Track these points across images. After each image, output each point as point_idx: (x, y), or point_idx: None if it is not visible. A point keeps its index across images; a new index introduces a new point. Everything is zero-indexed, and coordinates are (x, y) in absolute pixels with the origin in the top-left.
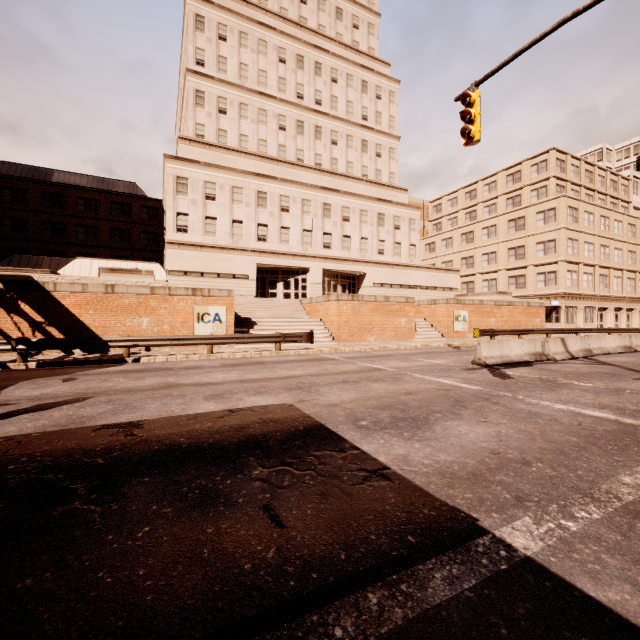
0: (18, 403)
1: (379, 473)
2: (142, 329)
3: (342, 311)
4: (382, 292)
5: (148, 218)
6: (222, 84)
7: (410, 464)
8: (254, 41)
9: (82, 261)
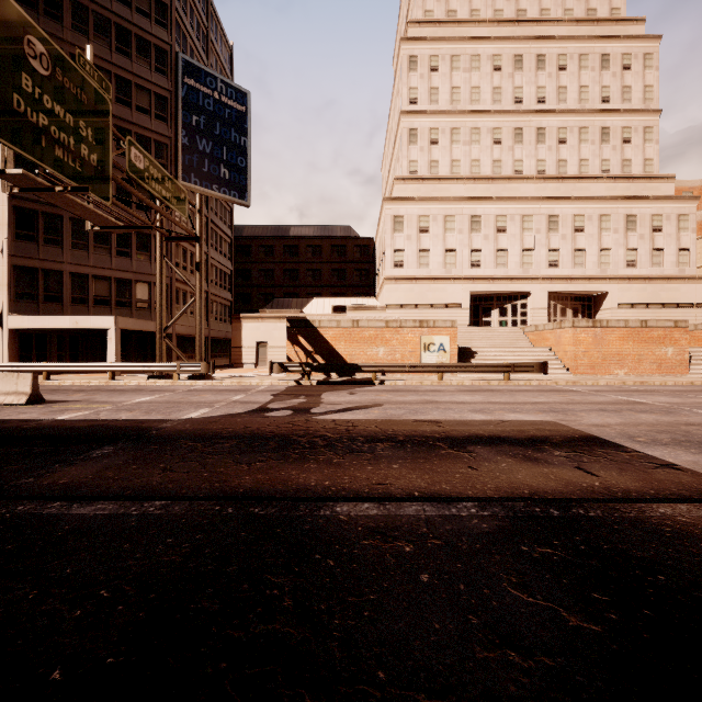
0: (342, 404)
1: (669, 466)
2: (379, 357)
3: (579, 339)
4: (632, 314)
5: (360, 256)
6: (434, 115)
7: (701, 466)
8: (466, 60)
9: (317, 301)
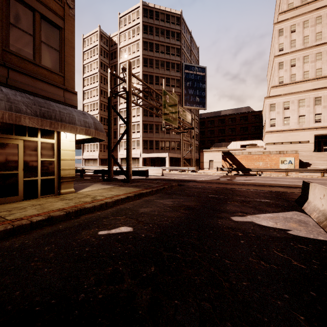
0: (242, 179)
1: None
2: (259, 166)
3: None
4: None
5: (254, 120)
6: (292, 53)
7: None
8: (312, 21)
9: (233, 143)
